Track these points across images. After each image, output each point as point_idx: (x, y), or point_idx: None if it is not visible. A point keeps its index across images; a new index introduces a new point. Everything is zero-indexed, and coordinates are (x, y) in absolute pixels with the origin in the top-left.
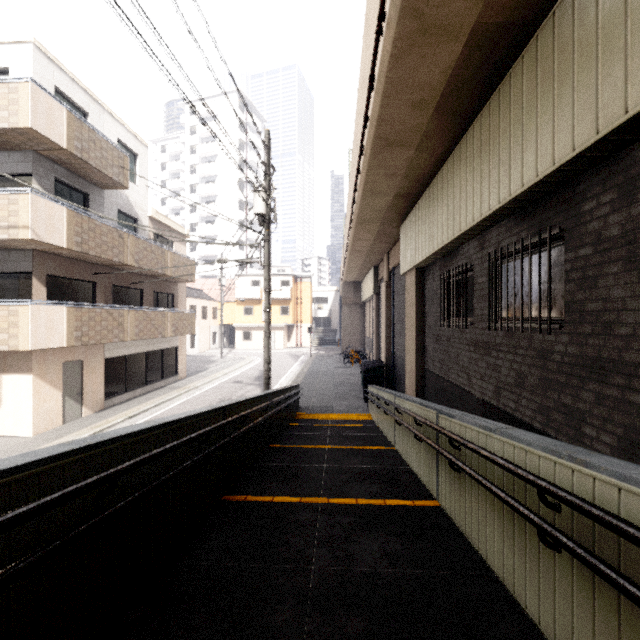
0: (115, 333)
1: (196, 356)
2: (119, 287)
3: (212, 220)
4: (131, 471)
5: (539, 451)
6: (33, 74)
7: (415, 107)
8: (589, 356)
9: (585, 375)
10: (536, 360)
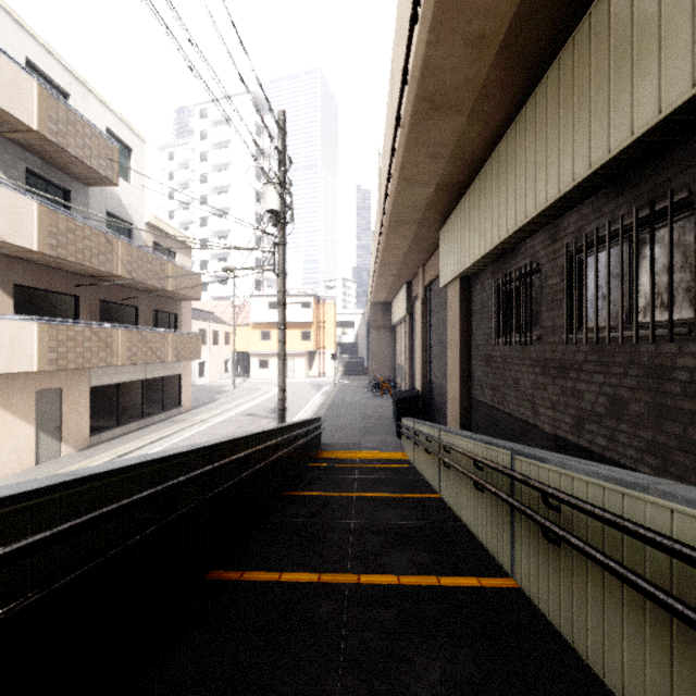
0: (101, 356)
1: (206, 386)
2: (109, 303)
3: (225, 235)
4: None
5: None
6: None
7: (473, 46)
8: None
9: None
10: (644, 380)
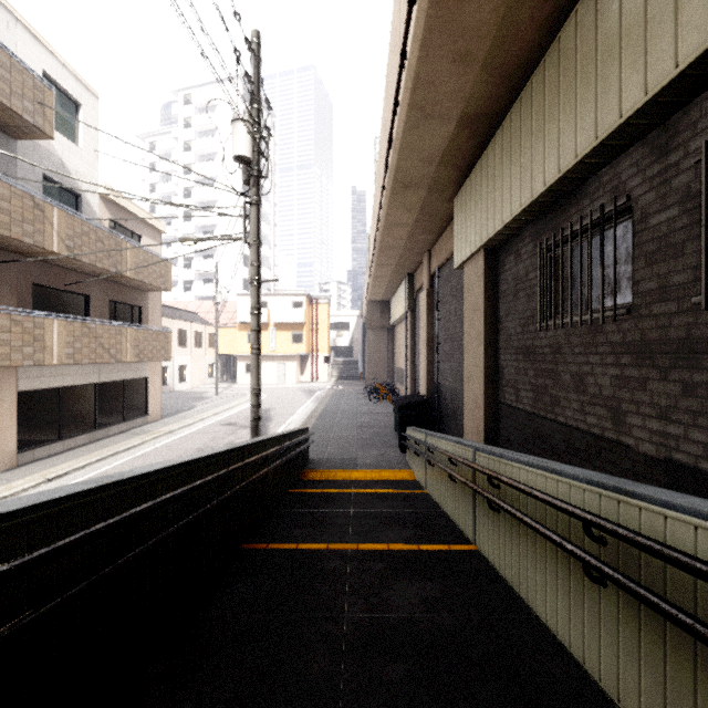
0: (27, 352)
1: (185, 392)
2: (47, 288)
3: (210, 230)
4: None
5: None
6: None
7: None
8: None
9: None
10: None
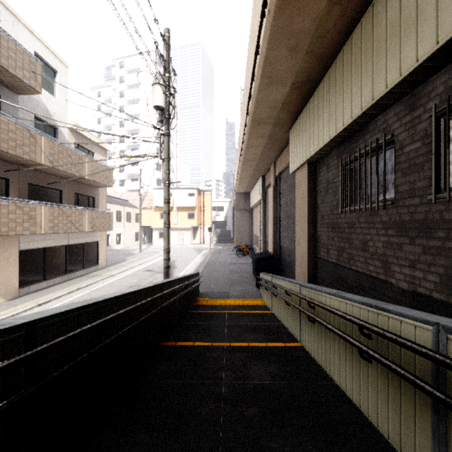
0: (26, 226)
1: (121, 250)
2: (37, 186)
3: (136, 148)
4: None
5: None
6: None
7: None
8: None
9: None
10: None
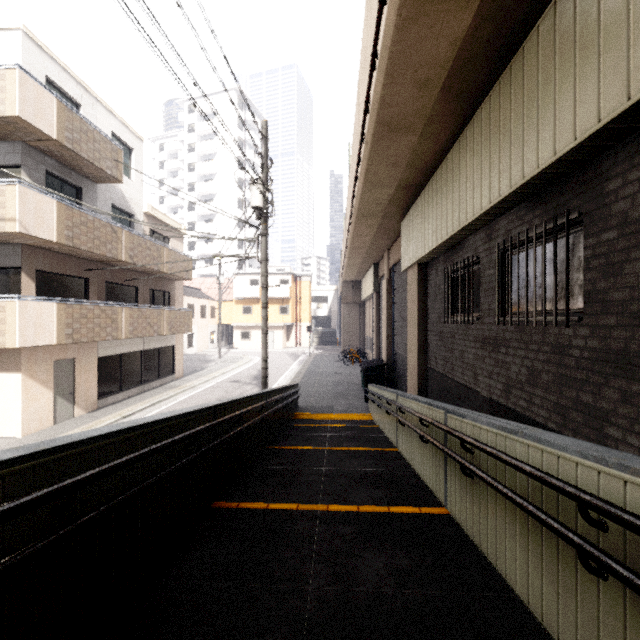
0: (108, 331)
1: (194, 355)
2: (113, 284)
3: (211, 219)
4: (96, 481)
5: (576, 457)
6: (22, 62)
7: (420, 87)
8: (614, 350)
9: (609, 371)
10: (551, 356)
